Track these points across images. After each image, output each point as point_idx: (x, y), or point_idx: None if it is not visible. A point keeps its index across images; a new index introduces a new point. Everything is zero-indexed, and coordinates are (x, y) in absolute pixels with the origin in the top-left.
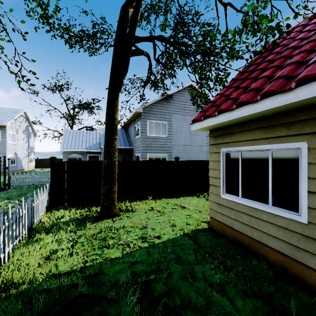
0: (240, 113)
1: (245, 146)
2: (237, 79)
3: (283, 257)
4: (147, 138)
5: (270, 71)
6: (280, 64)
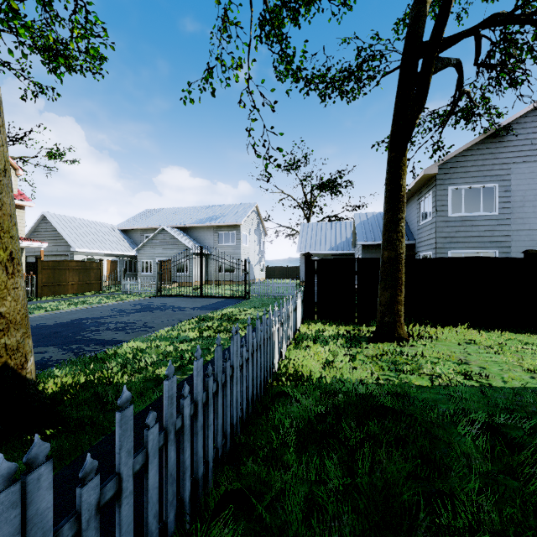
0: None
1: None
2: None
3: None
4: (449, 221)
5: None
6: None
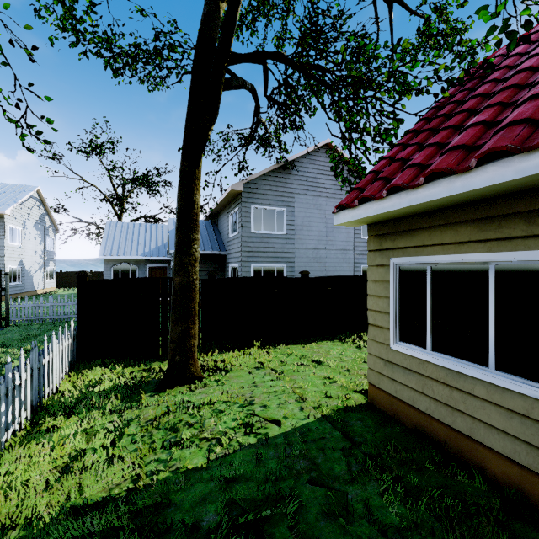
0: (433, 193)
1: (439, 255)
2: (418, 130)
3: (518, 471)
4: (252, 237)
5: (489, 112)
6: (507, 99)
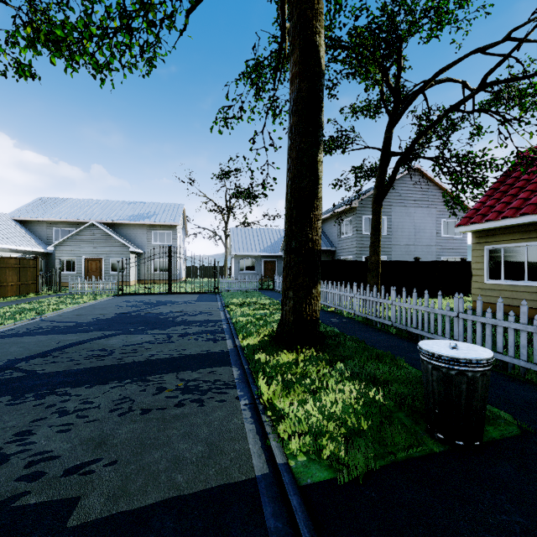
0: (504, 223)
1: (506, 244)
2: (496, 188)
3: (534, 311)
4: (363, 237)
5: (526, 194)
6: (534, 189)
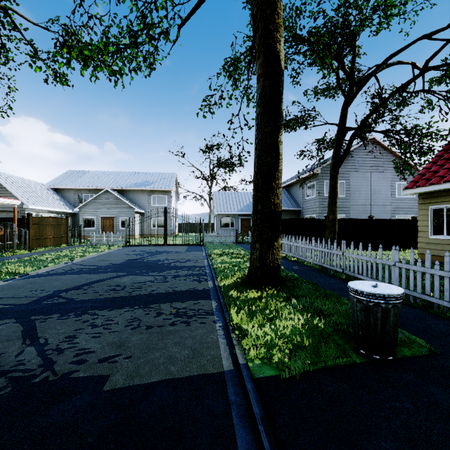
0: (446, 186)
1: (449, 204)
2: (441, 156)
3: None
4: (324, 199)
5: None
6: None
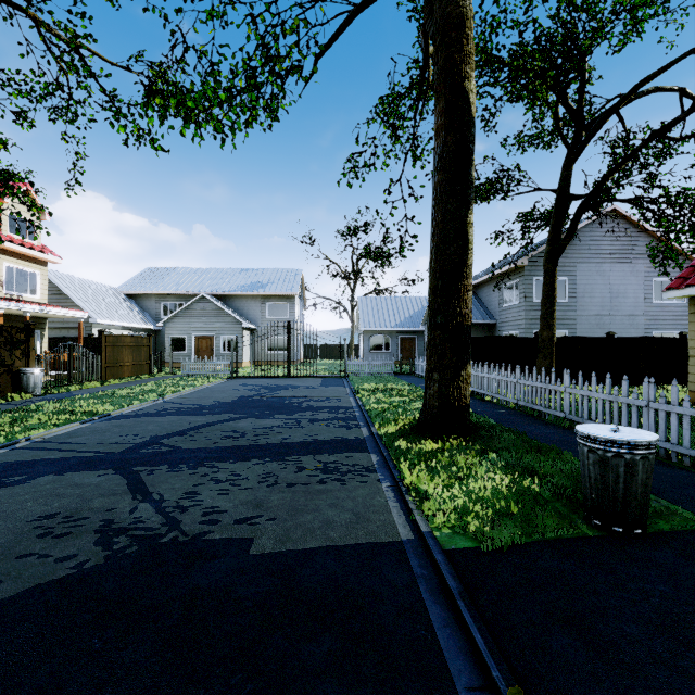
0: None
1: None
2: None
3: None
4: (534, 306)
5: None
6: None
